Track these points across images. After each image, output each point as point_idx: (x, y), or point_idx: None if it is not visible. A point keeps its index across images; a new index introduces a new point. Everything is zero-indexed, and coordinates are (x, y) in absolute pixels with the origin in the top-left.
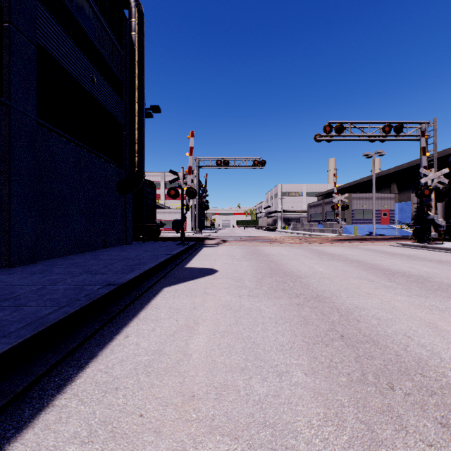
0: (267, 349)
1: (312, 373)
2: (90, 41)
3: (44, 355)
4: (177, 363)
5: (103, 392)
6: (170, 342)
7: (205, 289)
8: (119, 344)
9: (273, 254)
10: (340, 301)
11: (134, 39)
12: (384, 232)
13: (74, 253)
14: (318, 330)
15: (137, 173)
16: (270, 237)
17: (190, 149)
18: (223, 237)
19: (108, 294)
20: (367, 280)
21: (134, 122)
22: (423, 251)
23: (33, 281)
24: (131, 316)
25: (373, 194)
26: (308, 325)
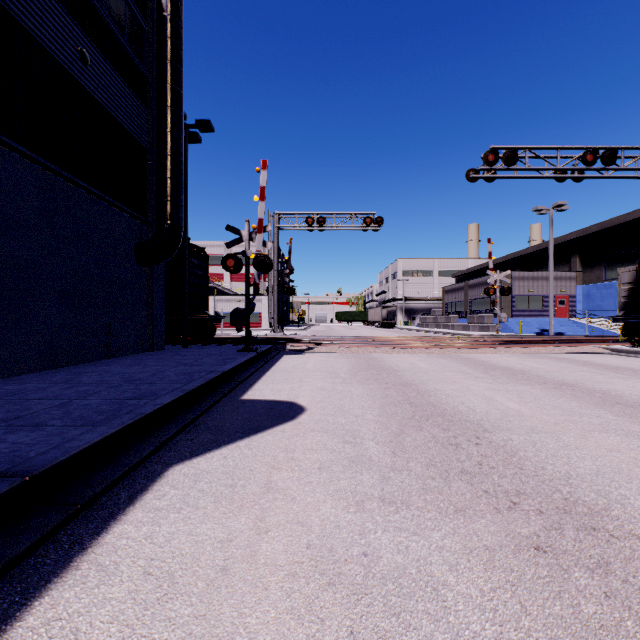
0: None
1: None
2: None
3: None
4: None
5: None
6: None
7: (270, 474)
8: None
9: (403, 368)
10: None
11: (165, 1)
12: (563, 329)
13: (39, 369)
14: None
15: (169, 228)
16: (392, 338)
17: (261, 189)
18: (316, 338)
19: None
20: (636, 437)
21: (164, 143)
22: None
23: None
24: None
25: (550, 270)
26: None
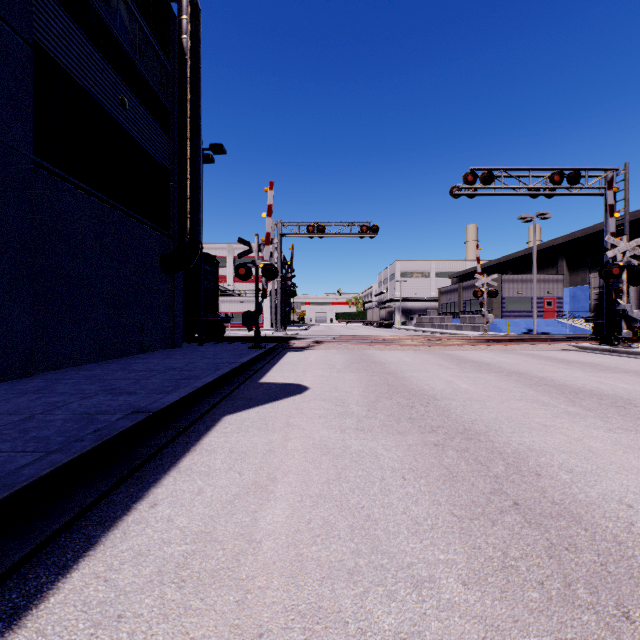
0: (392, 530)
1: (476, 582)
2: (119, 45)
3: (2, 545)
4: (236, 559)
5: (94, 627)
6: (225, 517)
7: (288, 419)
8: (139, 519)
9: (390, 361)
10: (503, 440)
11: (186, 46)
12: (549, 329)
13: (94, 360)
14: (474, 493)
15: (189, 242)
16: (385, 337)
17: (268, 207)
18: (316, 337)
19: (131, 428)
20: (538, 402)
21: (185, 168)
22: (612, 358)
23: (18, 406)
24: (166, 466)
25: (534, 274)
26: (456, 482)
